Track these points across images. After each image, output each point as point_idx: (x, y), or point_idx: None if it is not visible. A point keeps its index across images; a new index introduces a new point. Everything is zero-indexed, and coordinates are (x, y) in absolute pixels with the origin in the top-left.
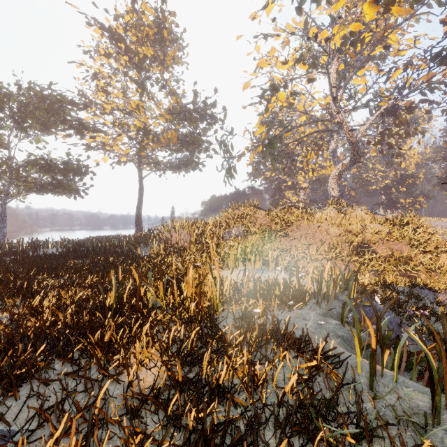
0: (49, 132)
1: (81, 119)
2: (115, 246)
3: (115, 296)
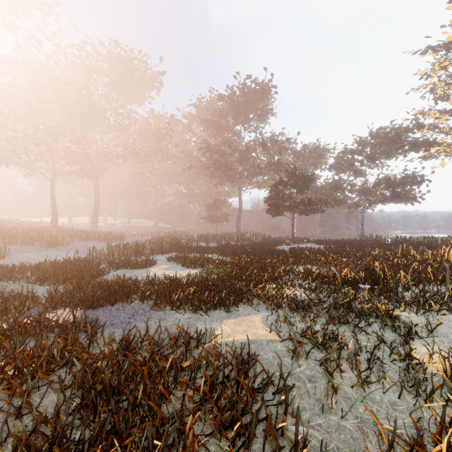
0: (390, 158)
1: (416, 138)
2: (431, 241)
3: (400, 254)
